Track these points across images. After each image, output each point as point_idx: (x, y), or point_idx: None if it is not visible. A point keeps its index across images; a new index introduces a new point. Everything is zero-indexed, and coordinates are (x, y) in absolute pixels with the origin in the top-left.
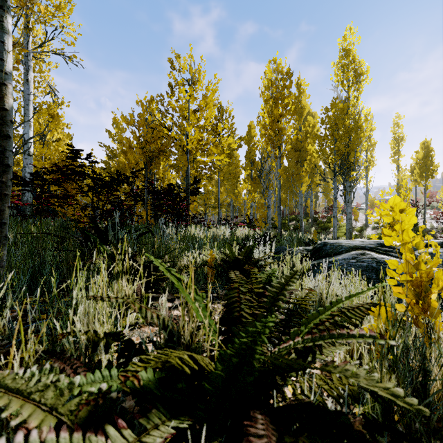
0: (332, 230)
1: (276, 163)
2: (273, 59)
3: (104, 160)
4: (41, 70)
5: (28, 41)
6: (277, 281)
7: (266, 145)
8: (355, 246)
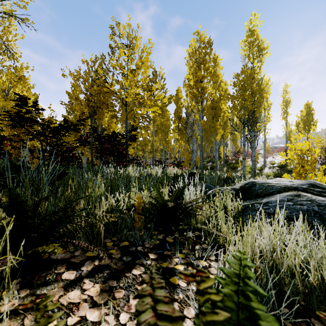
0: (239, 169)
1: (199, 115)
2: (197, 31)
3: (64, 115)
4: (8, 39)
5: None
6: None
7: (190, 102)
8: (287, 187)
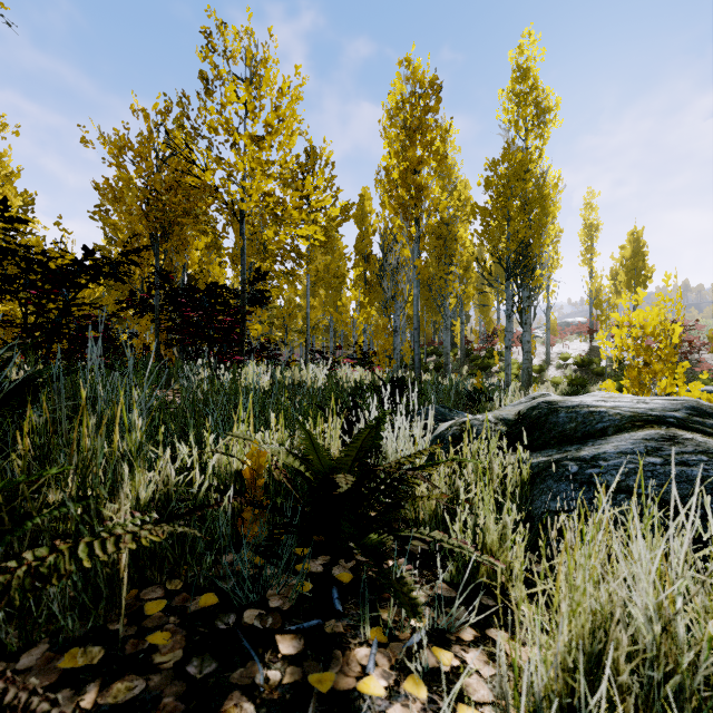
0: (495, 370)
1: (412, 248)
2: (407, 58)
3: (99, 245)
4: None
5: None
6: None
7: (391, 221)
8: (638, 416)
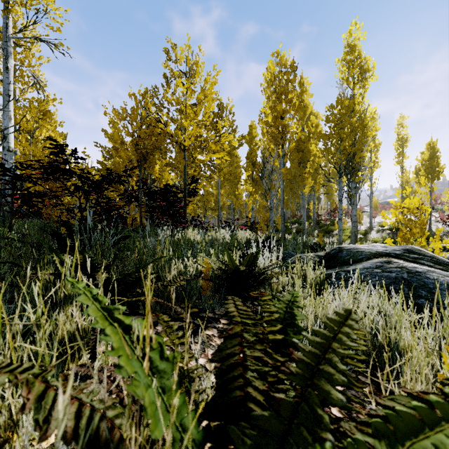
0: (336, 233)
1: (279, 161)
2: (276, 52)
3: (100, 161)
4: (30, 64)
5: (6, 24)
6: (315, 330)
7: (268, 144)
8: (377, 253)
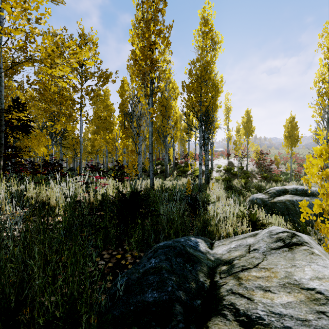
0: (189, 173)
1: (148, 100)
2: None
3: None
4: None
5: None
6: None
7: (136, 89)
8: None
